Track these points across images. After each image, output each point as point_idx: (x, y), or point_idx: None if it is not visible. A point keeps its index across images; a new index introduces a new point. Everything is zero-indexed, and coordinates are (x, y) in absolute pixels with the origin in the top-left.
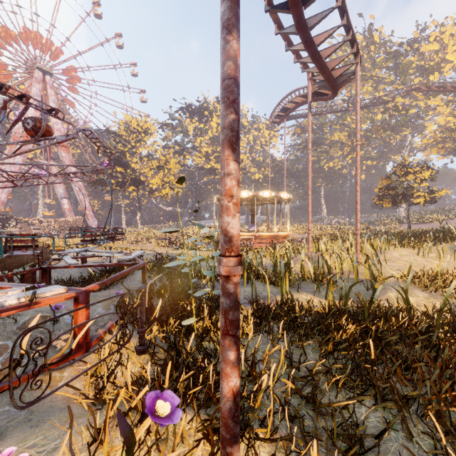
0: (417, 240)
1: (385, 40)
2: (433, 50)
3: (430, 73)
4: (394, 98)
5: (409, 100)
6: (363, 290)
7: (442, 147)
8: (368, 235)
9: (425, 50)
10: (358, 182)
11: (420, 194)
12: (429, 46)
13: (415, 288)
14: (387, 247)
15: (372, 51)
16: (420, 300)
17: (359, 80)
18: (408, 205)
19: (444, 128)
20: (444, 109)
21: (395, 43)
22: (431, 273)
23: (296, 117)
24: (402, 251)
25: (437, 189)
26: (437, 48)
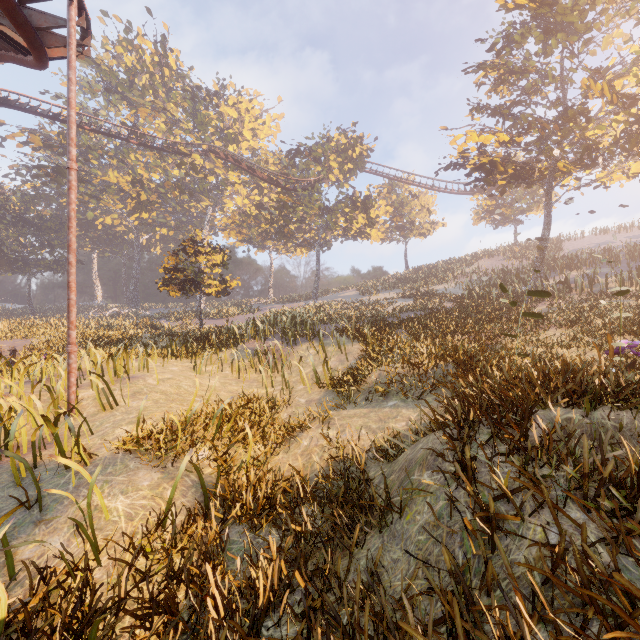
0: (202, 345)
1: (183, 73)
2: (232, 117)
3: (230, 143)
4: (192, 153)
5: (210, 164)
6: (21, 508)
7: (241, 232)
8: (145, 338)
9: (224, 111)
10: (73, 246)
11: (212, 282)
12: (228, 110)
13: (144, 464)
14: (156, 362)
15: (168, 78)
16: (139, 498)
17: (75, 39)
18: (200, 295)
19: (242, 211)
20: (242, 189)
21: (195, 84)
22: (179, 422)
23: (22, 107)
24: (176, 366)
25: (229, 279)
26: (236, 117)
